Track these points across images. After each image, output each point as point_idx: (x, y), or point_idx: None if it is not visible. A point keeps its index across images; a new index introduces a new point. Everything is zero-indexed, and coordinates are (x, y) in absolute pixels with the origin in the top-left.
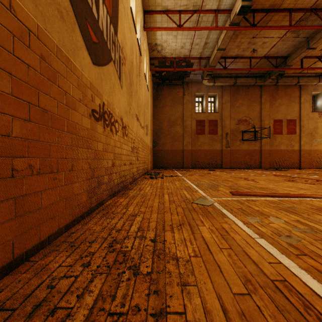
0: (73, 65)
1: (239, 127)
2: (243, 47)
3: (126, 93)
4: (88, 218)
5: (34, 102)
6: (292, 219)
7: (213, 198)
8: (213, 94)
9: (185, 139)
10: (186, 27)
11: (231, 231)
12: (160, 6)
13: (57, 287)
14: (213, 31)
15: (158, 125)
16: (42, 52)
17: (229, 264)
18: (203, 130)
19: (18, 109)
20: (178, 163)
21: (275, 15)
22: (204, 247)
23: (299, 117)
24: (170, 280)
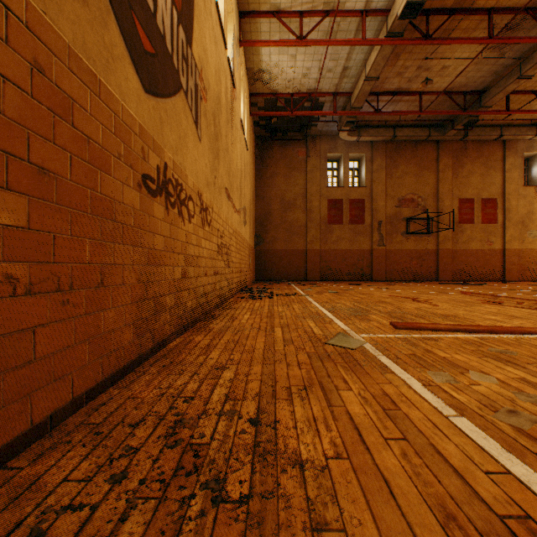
0: (104, 88)
1: (401, 211)
2: (409, 74)
3: (208, 150)
4: (135, 374)
5: (18, 152)
6: (511, 376)
7: (361, 336)
8: (357, 155)
9: (309, 231)
10: (312, 40)
11: (401, 400)
12: (267, 3)
13: (49, 534)
14: (358, 47)
15: (264, 207)
16: (37, 56)
17: (407, 477)
18: (340, 217)
19: None
20: (298, 272)
21: (465, 20)
22: (352, 437)
23: (502, 194)
24: (288, 516)
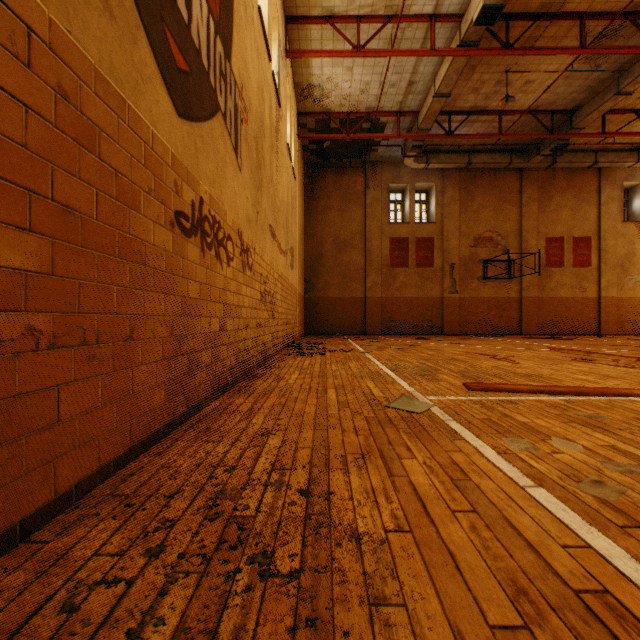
0: (133, 114)
1: (478, 252)
2: (486, 90)
3: (250, 181)
4: (168, 441)
5: (42, 189)
6: (600, 443)
7: (428, 398)
8: (425, 186)
9: (369, 276)
10: (371, 50)
11: (472, 470)
12: (318, 7)
13: (83, 609)
14: (426, 58)
15: (315, 247)
16: (61, 81)
17: (475, 551)
18: (405, 258)
19: (3, 203)
20: (356, 324)
21: (552, 26)
22: (415, 509)
23: (598, 232)
24: (343, 591)
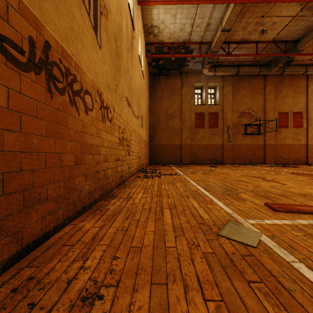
0: None
1: (242, 120)
2: (250, 28)
3: (109, 60)
4: None
5: None
6: None
7: (249, 222)
8: (213, 85)
9: (183, 133)
10: None
11: None
12: None
13: None
14: (217, 8)
15: (155, 118)
16: None
17: None
18: (203, 123)
19: None
20: (176, 158)
21: None
22: None
23: (306, 109)
24: None
